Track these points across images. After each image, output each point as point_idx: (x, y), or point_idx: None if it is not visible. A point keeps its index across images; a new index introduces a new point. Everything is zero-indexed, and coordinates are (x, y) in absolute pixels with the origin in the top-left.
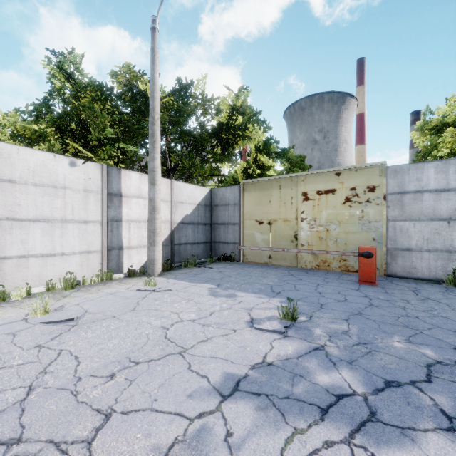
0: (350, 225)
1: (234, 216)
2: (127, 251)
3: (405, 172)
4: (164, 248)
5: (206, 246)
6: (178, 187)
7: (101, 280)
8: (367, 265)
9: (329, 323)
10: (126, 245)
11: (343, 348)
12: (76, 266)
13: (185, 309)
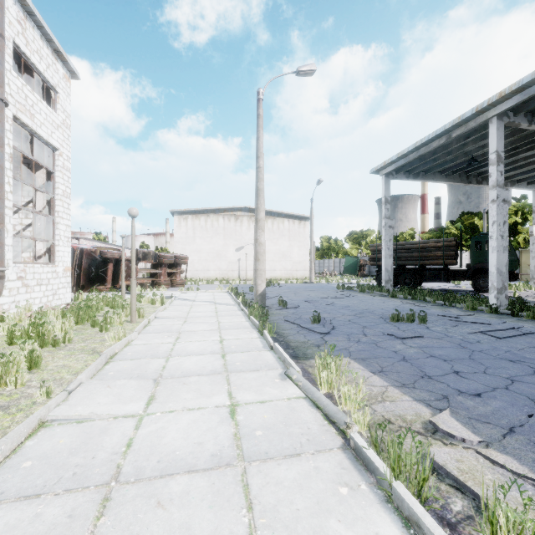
0: None
1: None
2: None
3: None
4: None
5: None
6: None
7: None
8: None
9: None
10: None
11: None
12: None
13: None
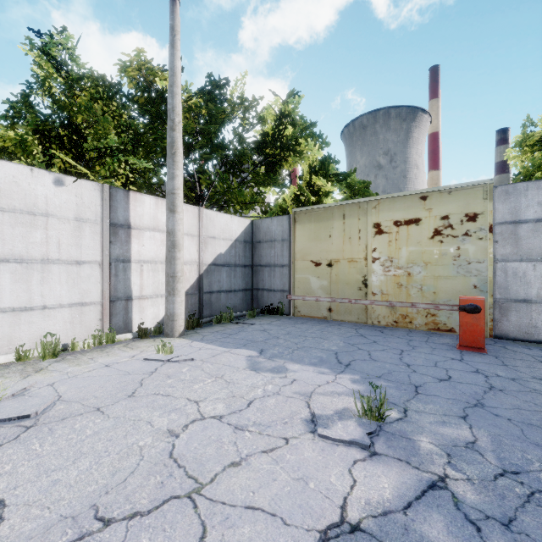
0: (440, 267)
1: (283, 256)
2: (139, 303)
3: (521, 194)
4: (190, 297)
5: (246, 294)
6: (208, 217)
7: (99, 343)
8: (471, 323)
9: (438, 424)
10: (137, 294)
11: (479, 483)
12: (64, 324)
13: (210, 395)
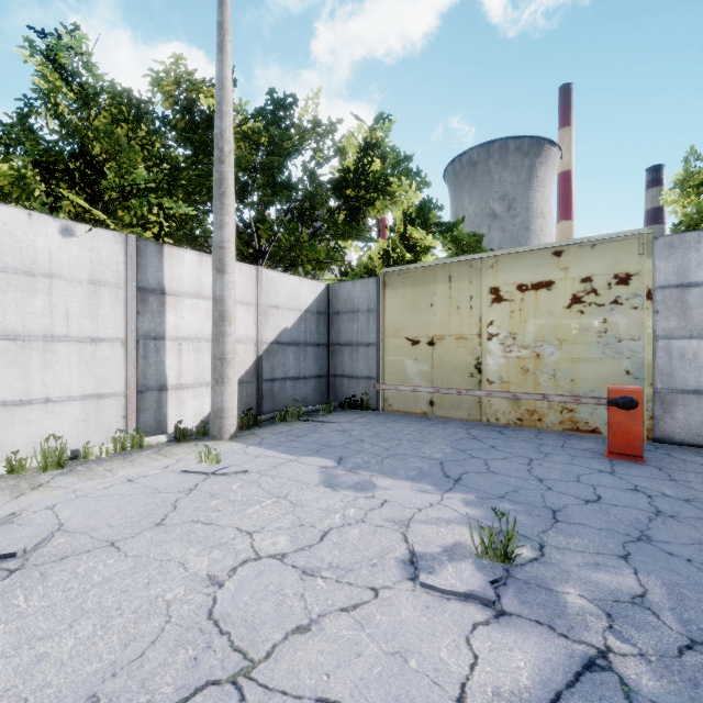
0: (580, 346)
1: (368, 332)
2: (176, 394)
3: (691, 247)
4: (245, 387)
5: (320, 382)
6: (270, 280)
7: (122, 448)
8: (625, 423)
9: (589, 567)
10: (173, 382)
11: (658, 662)
12: (74, 423)
13: (269, 523)
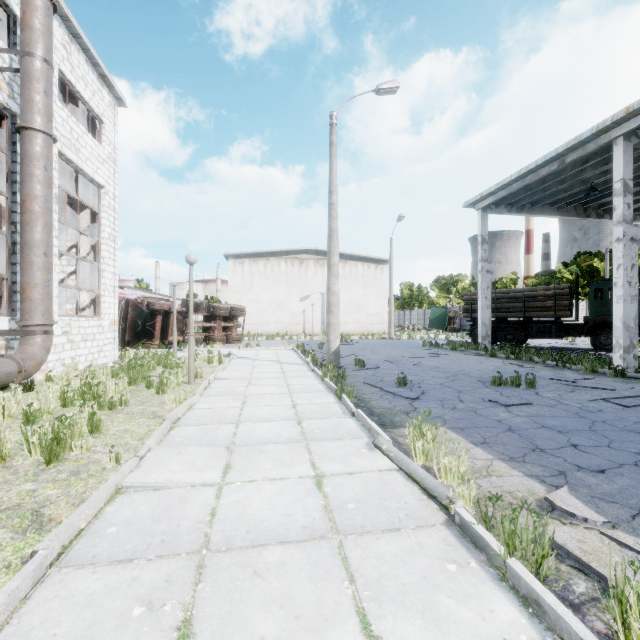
0: None
1: None
2: None
3: None
4: None
5: None
6: None
7: None
8: None
9: None
10: None
11: None
12: None
13: None
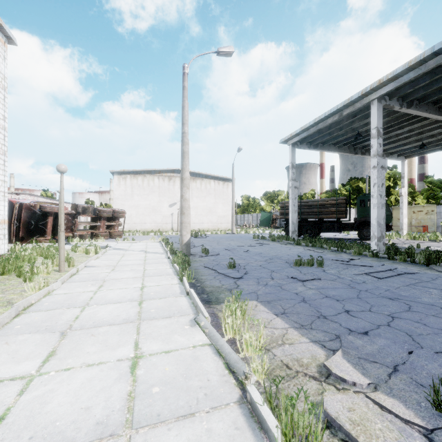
0: (426, 220)
1: None
2: None
3: (441, 207)
4: None
5: None
6: None
7: None
8: (424, 229)
9: None
10: None
11: None
12: None
13: None
